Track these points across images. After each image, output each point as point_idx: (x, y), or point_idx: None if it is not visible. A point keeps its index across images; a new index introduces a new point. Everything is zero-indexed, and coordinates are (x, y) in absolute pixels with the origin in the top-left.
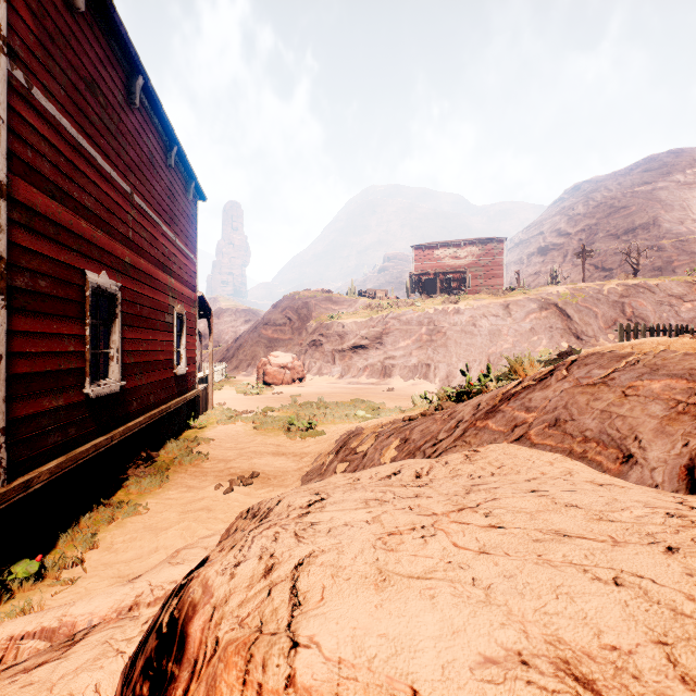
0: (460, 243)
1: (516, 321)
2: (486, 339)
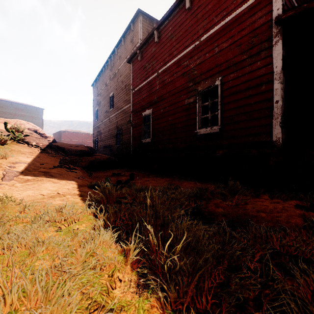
0: None
1: None
2: None
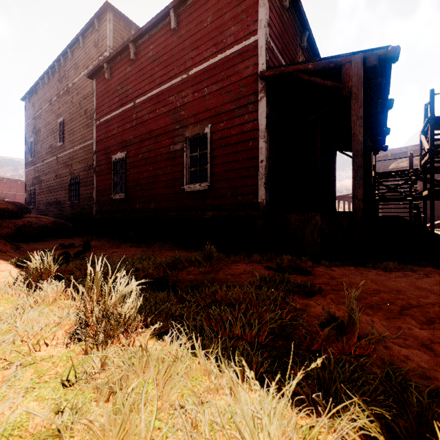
0: None
1: None
2: None
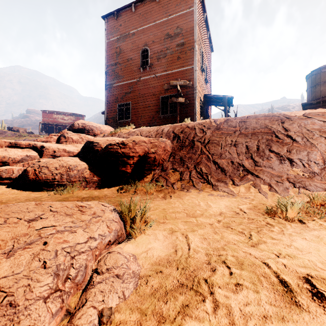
0: (65, 113)
1: None
2: None
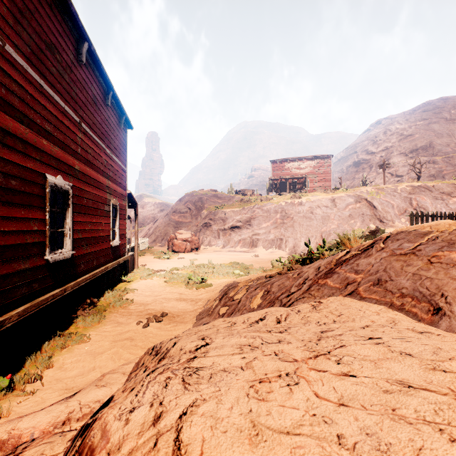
0: (302, 158)
1: (339, 210)
2: (320, 222)
